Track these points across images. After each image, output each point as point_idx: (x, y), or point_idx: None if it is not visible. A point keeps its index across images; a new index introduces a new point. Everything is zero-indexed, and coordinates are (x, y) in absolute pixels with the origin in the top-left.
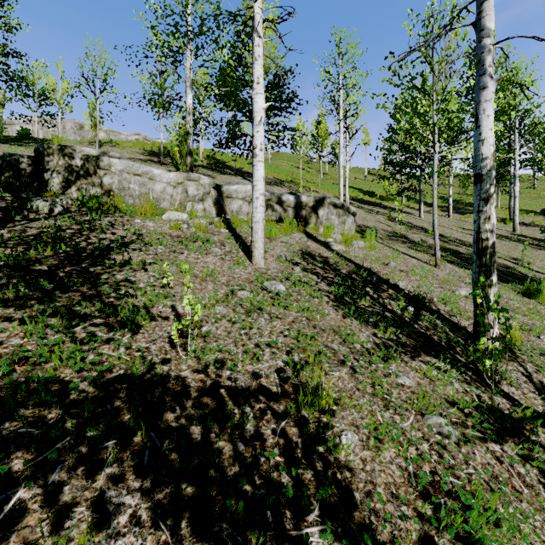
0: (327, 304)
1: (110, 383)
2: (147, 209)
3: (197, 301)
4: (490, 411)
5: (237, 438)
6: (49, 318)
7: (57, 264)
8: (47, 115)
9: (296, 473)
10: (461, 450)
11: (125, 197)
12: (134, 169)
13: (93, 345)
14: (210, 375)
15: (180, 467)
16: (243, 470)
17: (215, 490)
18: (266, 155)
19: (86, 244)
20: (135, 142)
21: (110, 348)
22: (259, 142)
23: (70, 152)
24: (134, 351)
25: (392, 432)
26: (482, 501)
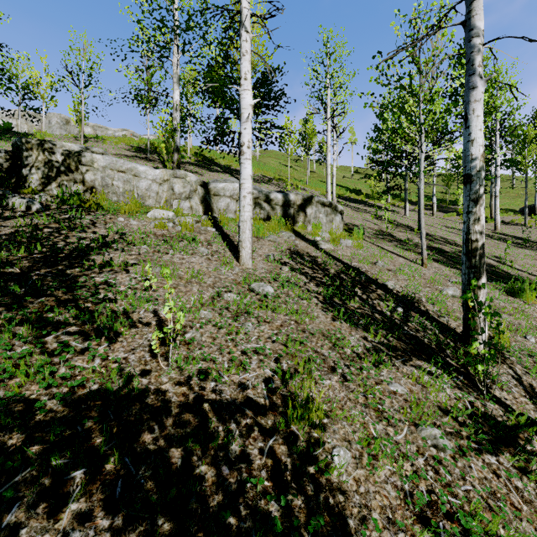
0: (316, 306)
1: (82, 400)
2: (131, 206)
3: (182, 305)
4: (484, 419)
5: (221, 461)
6: (18, 326)
7: (31, 266)
8: (31, 109)
9: (286, 501)
10: (457, 464)
11: (109, 194)
12: (118, 166)
13: (64, 357)
14: (193, 388)
15: (157, 498)
16: (228, 499)
17: (195, 526)
18: (255, 153)
19: (64, 244)
20: (122, 138)
21: (84, 360)
22: (246, 139)
23: (50, 147)
24: (110, 362)
25: (386, 447)
26: (481, 522)
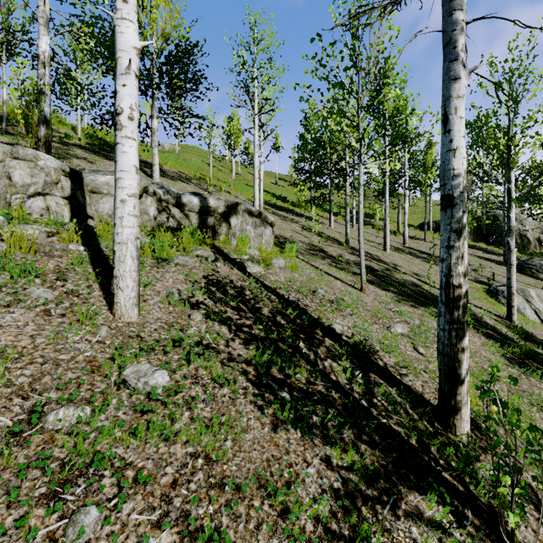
0: (245, 397)
1: None
2: None
3: None
4: None
5: None
6: None
7: None
8: None
9: None
10: None
11: None
12: None
13: None
14: None
15: None
16: None
17: None
18: (174, 146)
19: None
20: None
21: None
22: (127, 104)
23: None
24: None
25: None
26: None
